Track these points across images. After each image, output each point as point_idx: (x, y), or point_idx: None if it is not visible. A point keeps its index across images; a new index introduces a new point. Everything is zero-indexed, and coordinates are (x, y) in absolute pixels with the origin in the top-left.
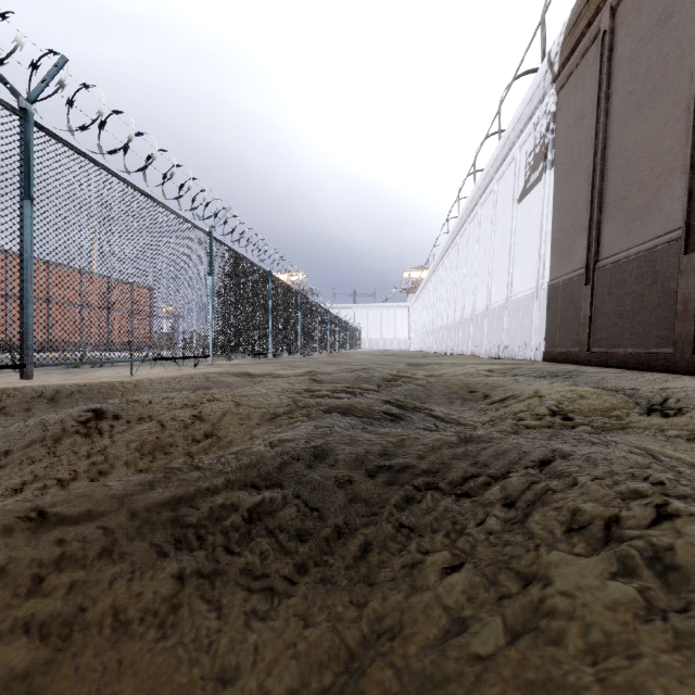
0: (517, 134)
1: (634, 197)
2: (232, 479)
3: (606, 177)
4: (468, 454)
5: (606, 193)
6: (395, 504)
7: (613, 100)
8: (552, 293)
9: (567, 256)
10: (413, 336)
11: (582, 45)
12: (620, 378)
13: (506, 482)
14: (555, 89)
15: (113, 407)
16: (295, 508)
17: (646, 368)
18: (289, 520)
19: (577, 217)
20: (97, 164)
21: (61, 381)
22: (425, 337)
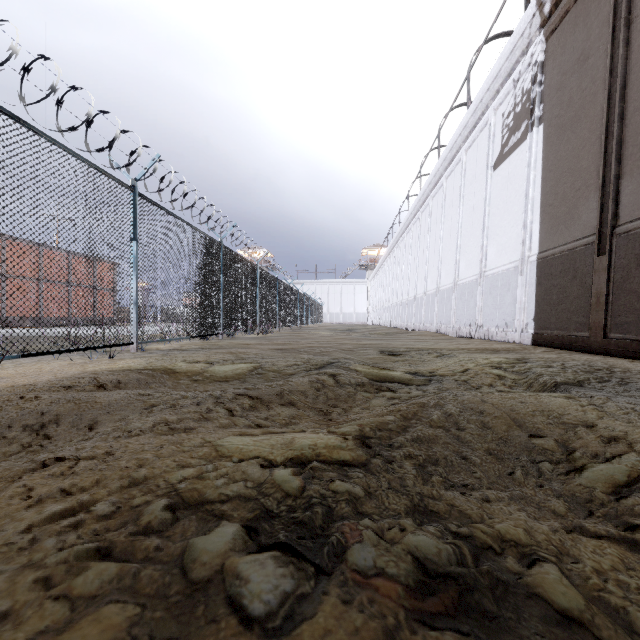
0: (492, 95)
1: None
2: None
3: (628, 121)
4: None
5: (628, 141)
6: None
7: (637, 25)
8: (543, 267)
9: (565, 223)
10: (371, 310)
11: None
12: None
13: None
14: (544, 35)
15: None
16: None
17: None
18: None
19: (580, 176)
20: None
21: None
22: (384, 311)
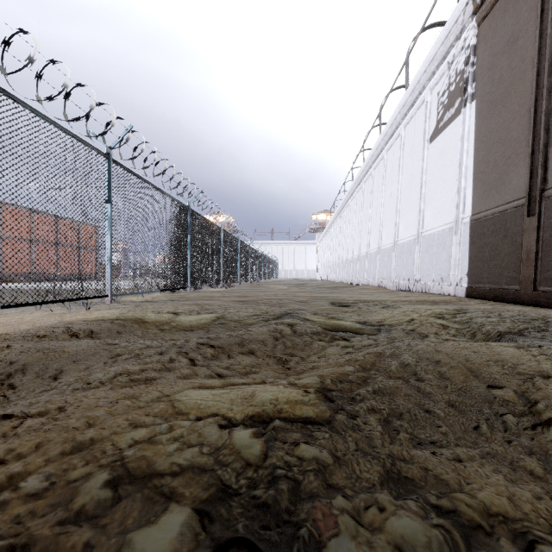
0: (428, 76)
1: None
2: None
3: None
4: None
5: None
6: None
7: None
8: (476, 227)
9: (496, 188)
10: (320, 267)
11: None
12: None
13: None
14: (476, 21)
15: None
16: None
17: None
18: None
19: (510, 146)
20: None
21: None
22: (331, 268)
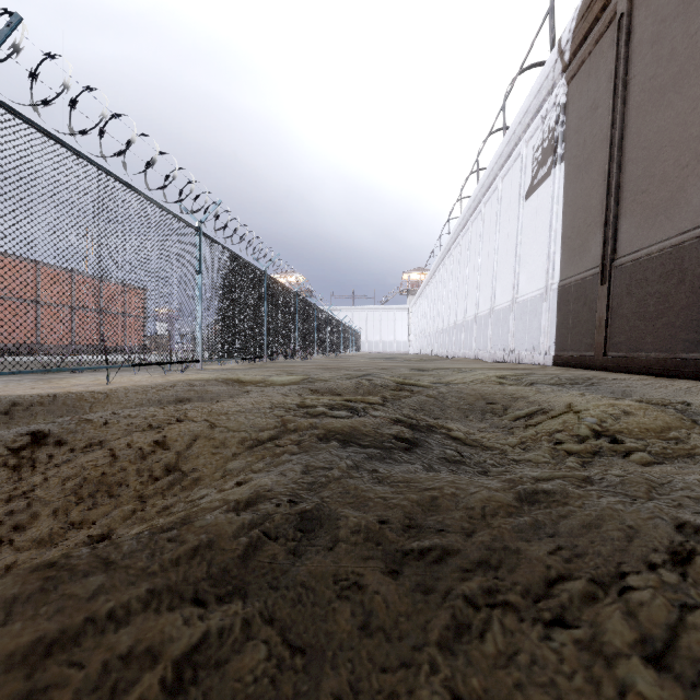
0: (523, 128)
1: (657, 189)
2: (160, 588)
3: (624, 169)
4: (540, 528)
5: (624, 187)
6: (439, 642)
7: (631, 87)
8: (563, 294)
9: (579, 255)
10: (412, 338)
11: (596, 30)
12: (647, 386)
13: (631, 602)
14: (565, 79)
15: (58, 430)
16: (264, 651)
17: (673, 375)
18: (250, 683)
19: (590, 213)
20: (64, 145)
21: (25, 390)
22: (425, 339)
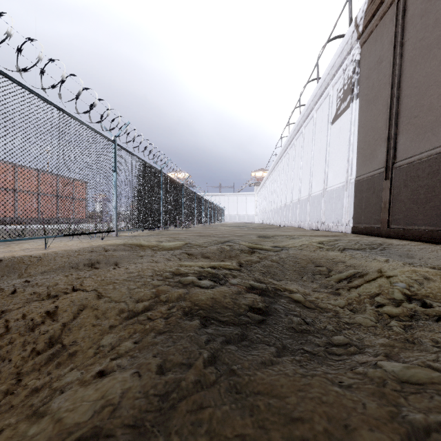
0: (331, 77)
1: (425, 115)
2: None
3: (401, 102)
4: None
5: (401, 114)
6: None
7: (406, 46)
8: (358, 186)
9: (370, 160)
10: (257, 213)
11: (381, 10)
12: (422, 250)
13: None
14: (359, 44)
15: None
16: None
17: (438, 242)
18: None
19: (377, 132)
20: (10, 79)
21: None
22: (265, 214)
